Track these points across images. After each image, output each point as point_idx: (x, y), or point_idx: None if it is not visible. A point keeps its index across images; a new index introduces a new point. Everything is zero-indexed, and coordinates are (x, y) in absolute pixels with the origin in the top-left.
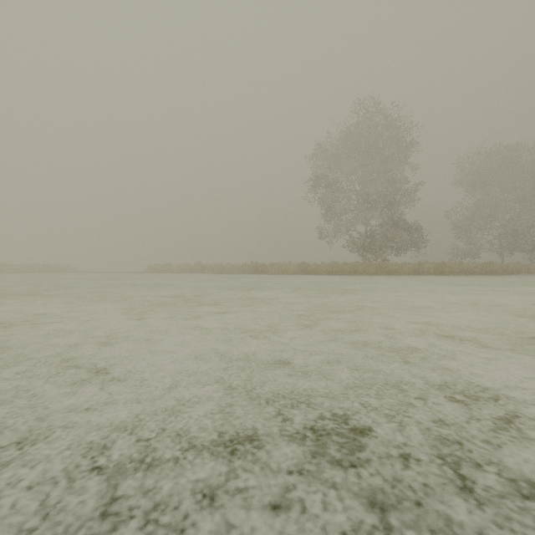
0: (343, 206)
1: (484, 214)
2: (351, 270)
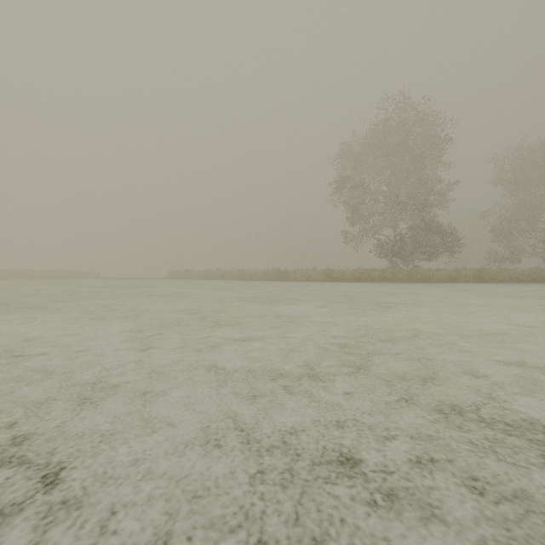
0: (370, 208)
1: (526, 215)
2: (380, 277)
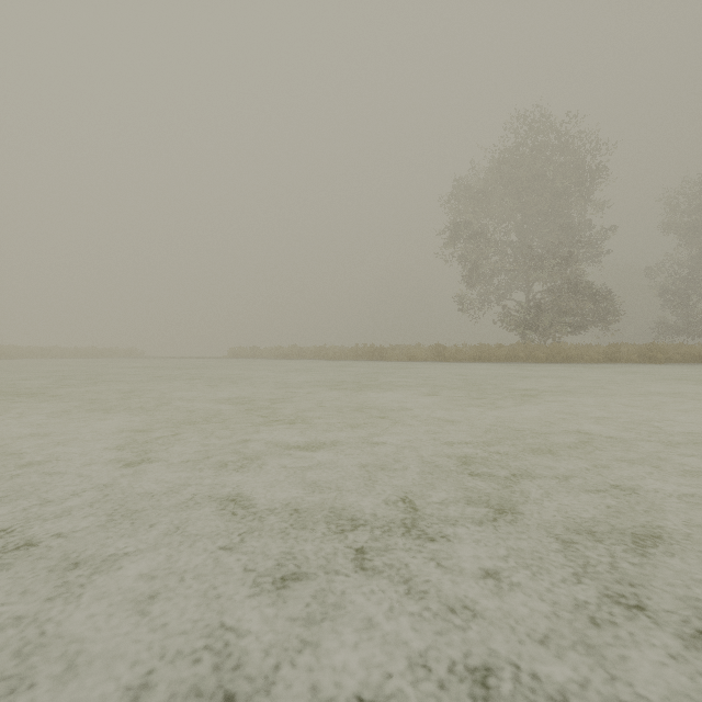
0: (494, 264)
1: None
2: (508, 355)
